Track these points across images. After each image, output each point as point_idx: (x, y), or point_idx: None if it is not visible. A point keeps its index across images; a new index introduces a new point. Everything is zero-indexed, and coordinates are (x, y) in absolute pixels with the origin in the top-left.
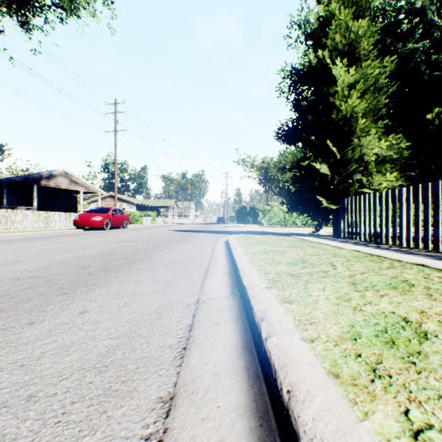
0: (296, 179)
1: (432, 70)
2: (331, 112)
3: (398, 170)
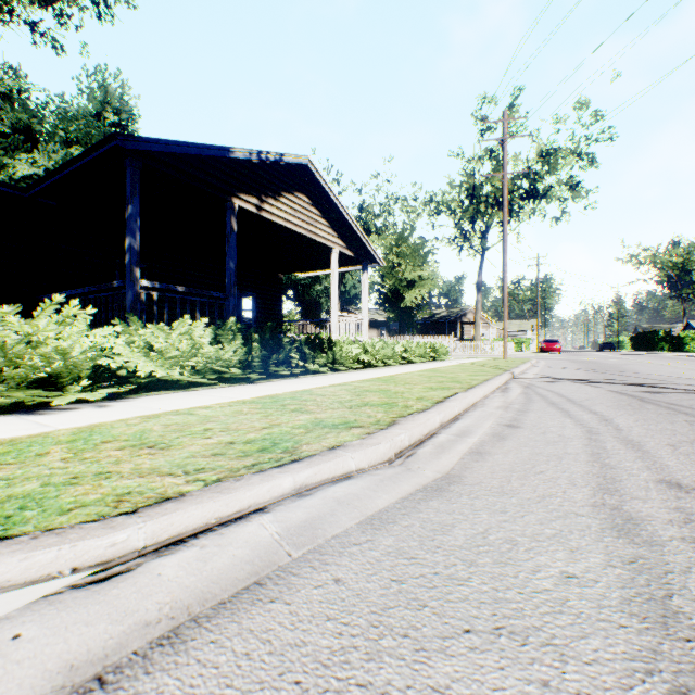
0: None
1: None
2: None
3: None
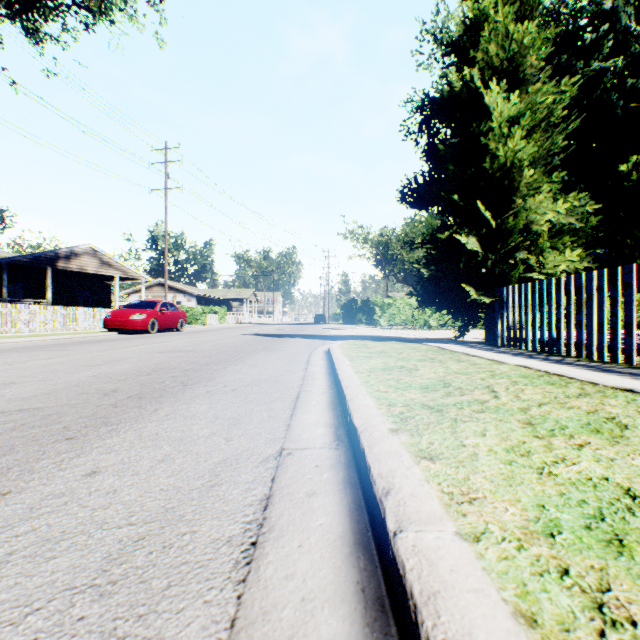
0: (431, 258)
1: (628, 100)
2: (482, 159)
3: (583, 246)
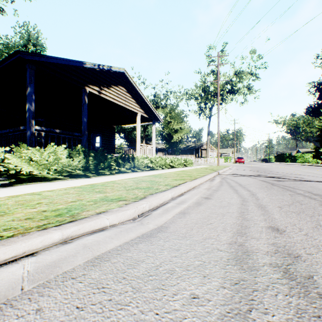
0: (314, 152)
1: None
2: None
3: None
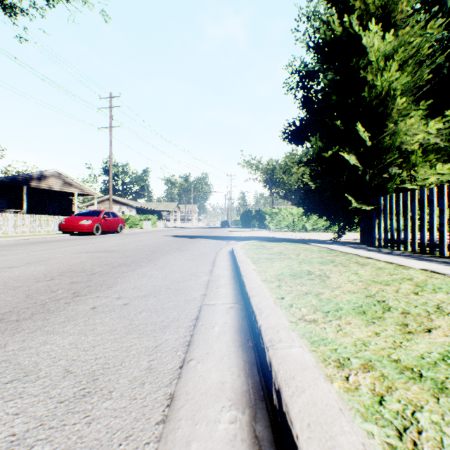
0: (317, 173)
1: None
2: (359, 91)
3: (447, 162)
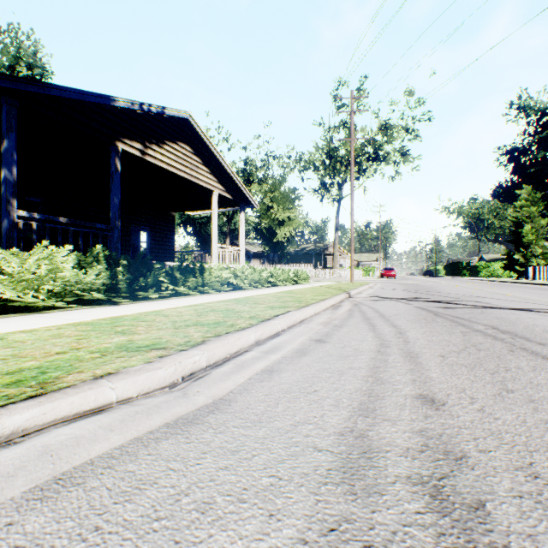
0: (506, 260)
1: None
2: (522, 236)
3: None
